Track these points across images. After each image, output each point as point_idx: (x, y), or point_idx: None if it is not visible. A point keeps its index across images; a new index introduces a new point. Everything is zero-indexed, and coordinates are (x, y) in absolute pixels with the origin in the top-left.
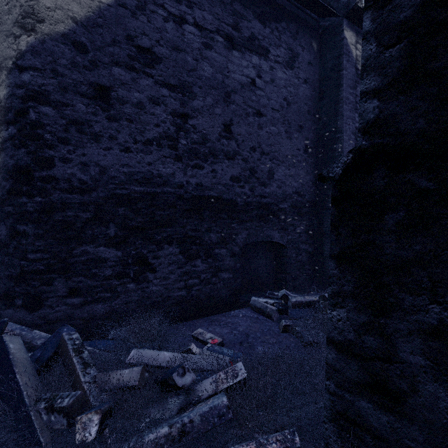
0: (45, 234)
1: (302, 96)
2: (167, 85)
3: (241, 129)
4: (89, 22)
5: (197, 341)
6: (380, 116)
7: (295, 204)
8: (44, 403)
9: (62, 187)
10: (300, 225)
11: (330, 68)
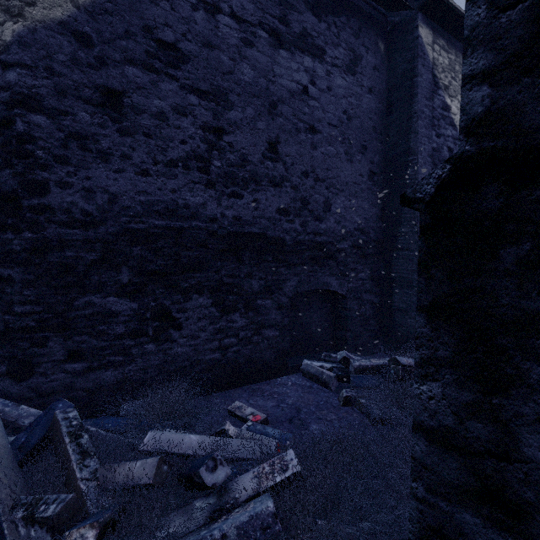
0: (37, 280)
1: (366, 109)
2: (196, 90)
3: (291, 149)
4: (95, 7)
5: (234, 417)
6: (492, 109)
7: (358, 243)
8: (22, 511)
9: (59, 219)
10: (364, 270)
11: (401, 75)
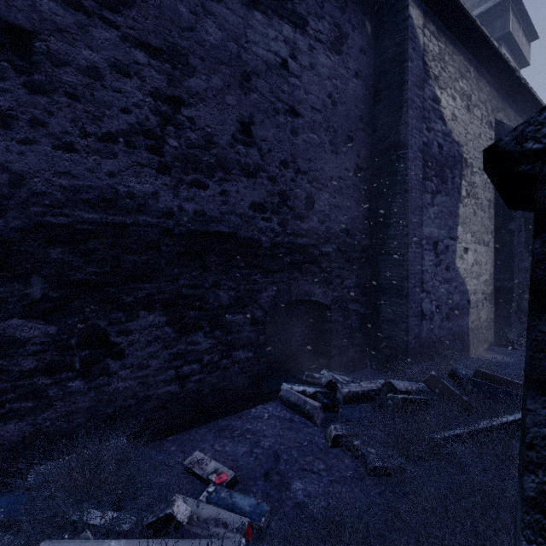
0: None
1: (352, 95)
2: (144, 45)
3: (267, 133)
4: None
5: (192, 475)
6: None
7: (343, 246)
8: None
9: None
10: (349, 277)
11: (390, 59)
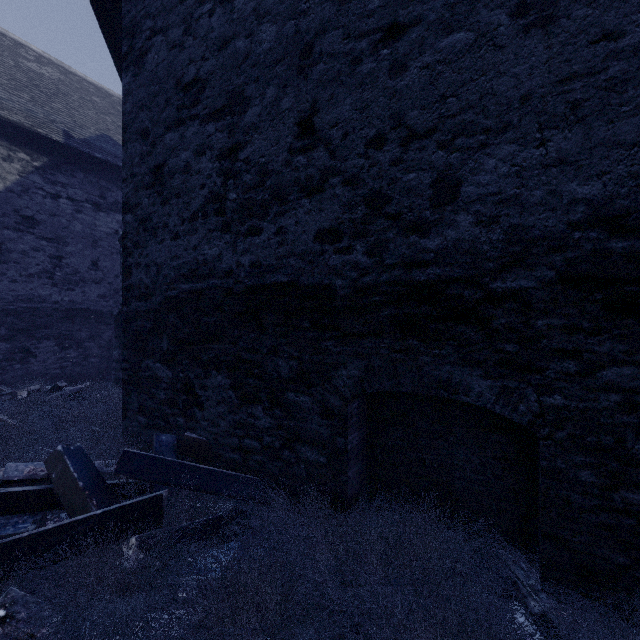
0: None
1: None
2: (46, 238)
3: (107, 264)
4: None
5: None
6: None
7: None
8: None
9: None
10: None
11: None
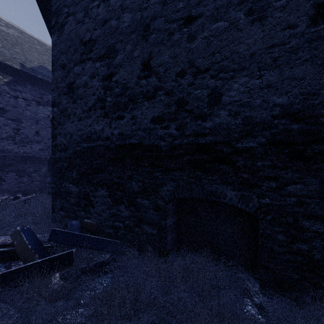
0: None
1: None
2: (11, 119)
3: (44, 133)
4: None
5: None
6: None
7: None
8: None
9: None
10: None
11: None
